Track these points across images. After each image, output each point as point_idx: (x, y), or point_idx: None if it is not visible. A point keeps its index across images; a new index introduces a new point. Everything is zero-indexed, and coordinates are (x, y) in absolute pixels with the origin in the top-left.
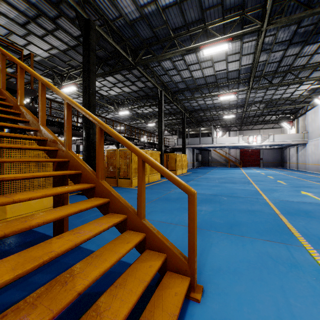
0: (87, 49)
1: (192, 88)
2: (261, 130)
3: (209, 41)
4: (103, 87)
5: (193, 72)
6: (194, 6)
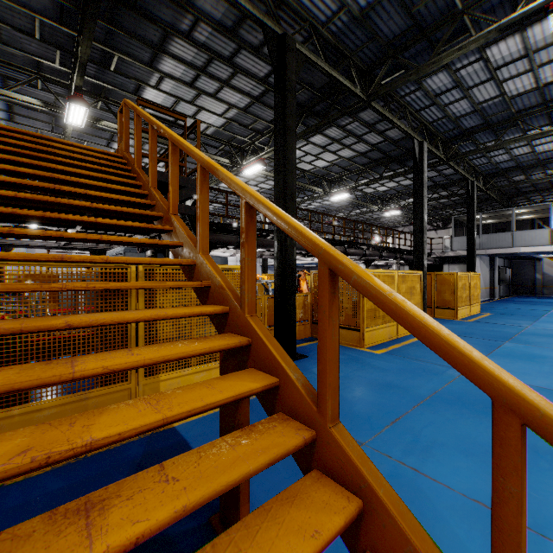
0: (281, 91)
1: (498, 123)
2: None
3: None
4: (305, 157)
5: (506, 84)
6: None
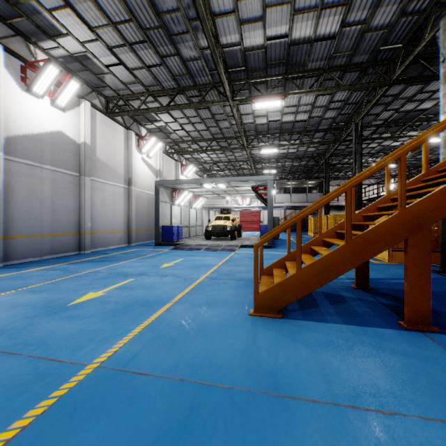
0: None
1: None
2: None
3: None
4: None
5: None
6: None
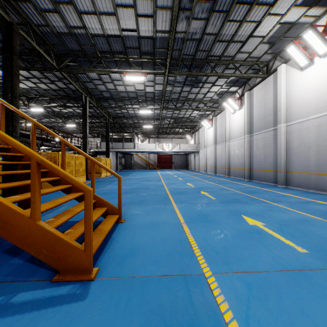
0: (9, 52)
1: (116, 98)
2: (173, 139)
3: (130, 70)
4: None
5: (117, 86)
6: (118, 42)
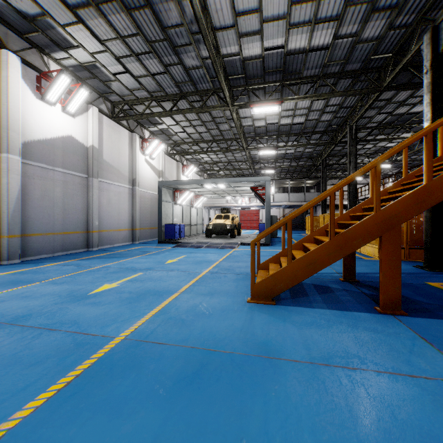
0: None
1: None
2: None
3: None
4: None
5: None
6: None
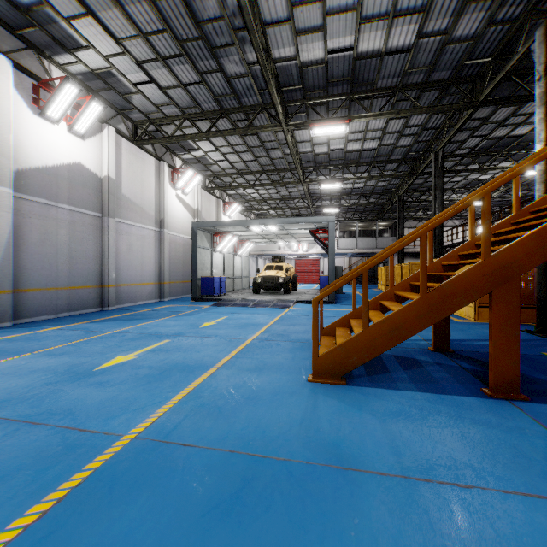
0: None
1: None
2: None
3: None
4: None
5: None
6: None
